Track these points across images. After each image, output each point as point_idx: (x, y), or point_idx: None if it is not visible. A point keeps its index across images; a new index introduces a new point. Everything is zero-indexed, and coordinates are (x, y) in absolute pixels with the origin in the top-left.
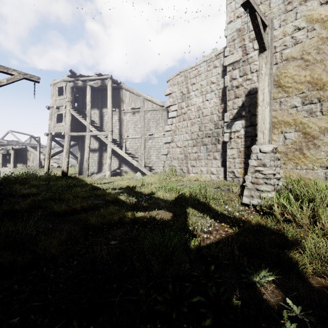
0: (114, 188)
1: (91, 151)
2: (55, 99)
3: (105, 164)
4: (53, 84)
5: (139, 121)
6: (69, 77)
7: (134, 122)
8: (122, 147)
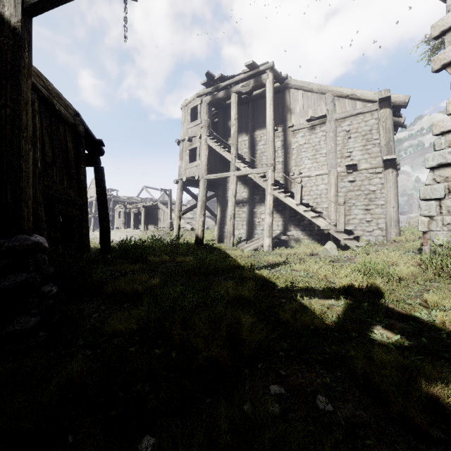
0: (311, 289)
1: (237, 205)
2: (186, 128)
3: (259, 226)
4: (184, 106)
5: (323, 142)
6: (206, 86)
7: (313, 146)
8: (291, 193)
